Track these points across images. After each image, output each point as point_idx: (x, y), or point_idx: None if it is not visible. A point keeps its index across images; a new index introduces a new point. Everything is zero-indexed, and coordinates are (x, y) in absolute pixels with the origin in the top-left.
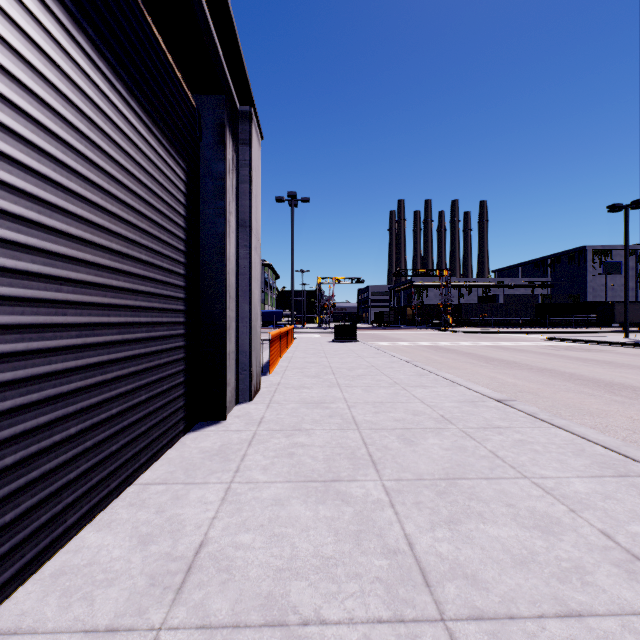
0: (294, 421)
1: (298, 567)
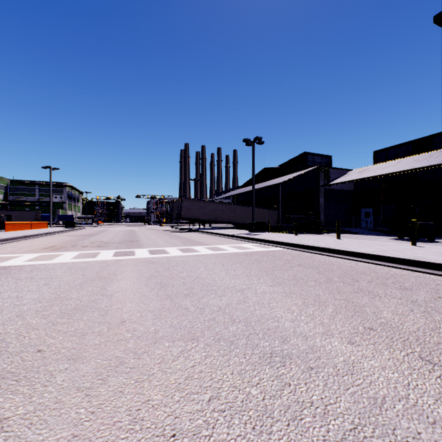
0: None
1: None
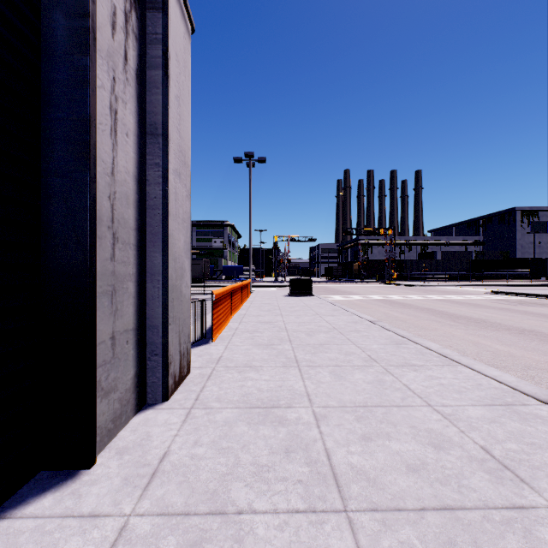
0: (218, 471)
1: None
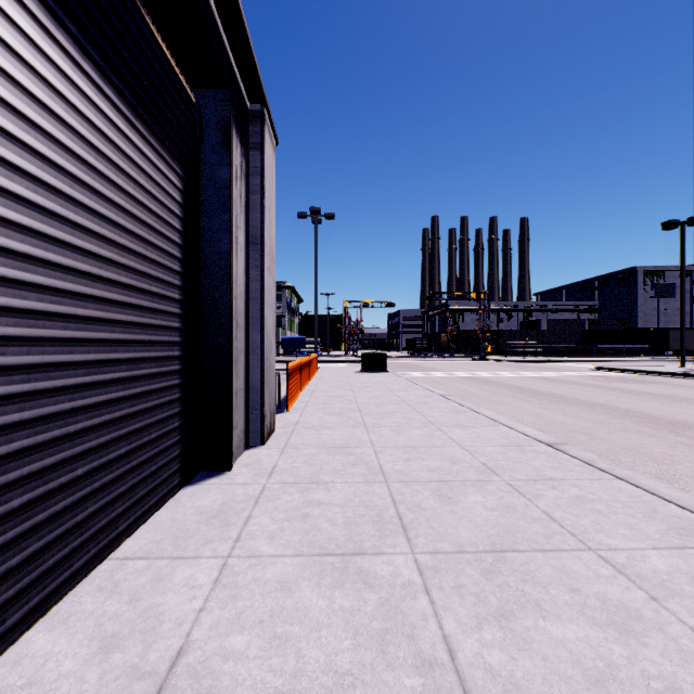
0: (311, 471)
1: (303, 689)
